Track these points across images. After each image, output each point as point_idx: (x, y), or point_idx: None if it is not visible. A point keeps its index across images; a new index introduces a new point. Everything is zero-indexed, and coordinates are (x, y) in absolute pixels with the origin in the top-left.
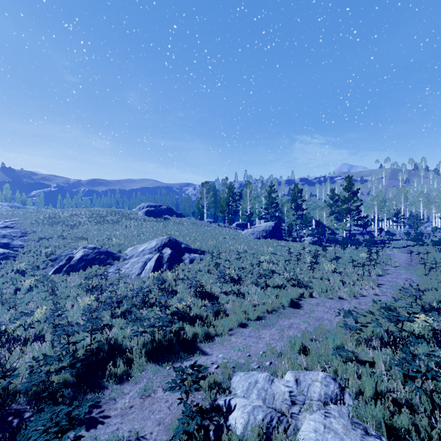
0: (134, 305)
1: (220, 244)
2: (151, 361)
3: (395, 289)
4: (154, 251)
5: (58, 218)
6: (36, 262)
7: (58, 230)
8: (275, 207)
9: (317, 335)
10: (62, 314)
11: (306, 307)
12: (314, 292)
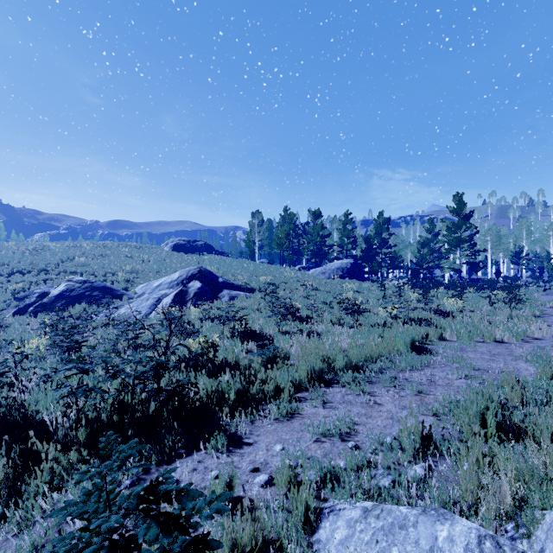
0: (115, 352)
1: (276, 281)
2: (91, 462)
3: None
4: (176, 285)
5: (47, 250)
6: None
7: (42, 263)
8: (353, 243)
9: (514, 397)
10: None
11: (443, 353)
12: (447, 332)
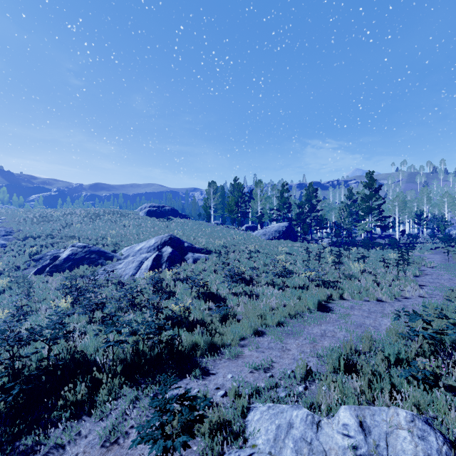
0: (120, 309)
1: (228, 244)
2: (128, 384)
3: (441, 290)
4: (153, 249)
5: (50, 217)
6: (16, 262)
7: (48, 229)
8: (288, 208)
9: (365, 346)
10: (24, 319)
11: (338, 311)
12: (345, 293)
